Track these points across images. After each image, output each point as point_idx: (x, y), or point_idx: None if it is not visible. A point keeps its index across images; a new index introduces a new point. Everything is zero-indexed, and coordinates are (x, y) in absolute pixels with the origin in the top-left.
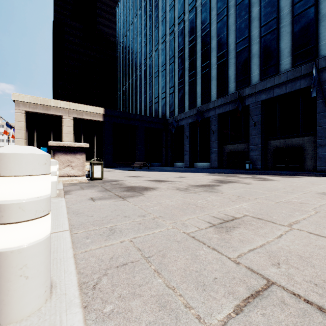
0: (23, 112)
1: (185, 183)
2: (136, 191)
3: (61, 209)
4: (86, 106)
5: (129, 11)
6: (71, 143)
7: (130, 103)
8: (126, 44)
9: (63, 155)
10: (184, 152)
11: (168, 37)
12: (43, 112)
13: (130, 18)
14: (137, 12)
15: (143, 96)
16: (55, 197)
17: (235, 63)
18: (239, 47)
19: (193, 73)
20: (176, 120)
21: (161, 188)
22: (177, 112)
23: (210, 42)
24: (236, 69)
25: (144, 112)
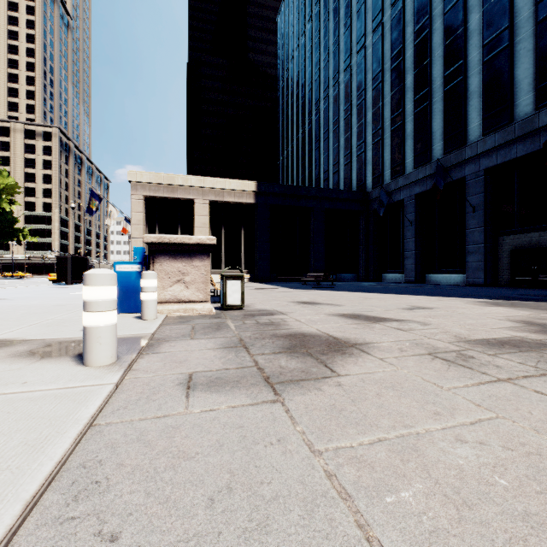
0: (141, 198)
1: (439, 330)
2: (313, 356)
3: (52, 445)
4: (229, 180)
5: (298, 14)
6: (183, 236)
7: (299, 172)
8: (292, 72)
9: (170, 261)
10: (403, 253)
11: (371, 37)
12: (168, 196)
13: (300, 26)
14: (311, 12)
15: (322, 155)
16: (105, 369)
17: (533, 48)
18: (546, 8)
19: (424, 93)
20: (386, 193)
21: (381, 345)
22: (388, 176)
23: (466, 19)
24: (537, 60)
25: (325, 184)
